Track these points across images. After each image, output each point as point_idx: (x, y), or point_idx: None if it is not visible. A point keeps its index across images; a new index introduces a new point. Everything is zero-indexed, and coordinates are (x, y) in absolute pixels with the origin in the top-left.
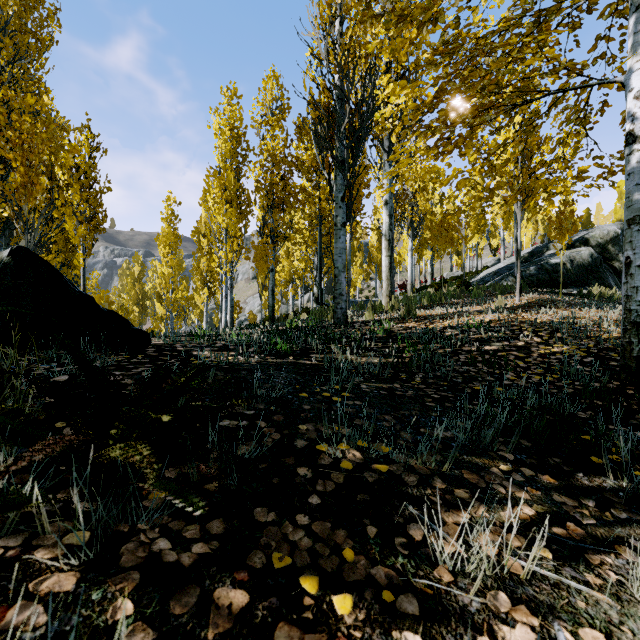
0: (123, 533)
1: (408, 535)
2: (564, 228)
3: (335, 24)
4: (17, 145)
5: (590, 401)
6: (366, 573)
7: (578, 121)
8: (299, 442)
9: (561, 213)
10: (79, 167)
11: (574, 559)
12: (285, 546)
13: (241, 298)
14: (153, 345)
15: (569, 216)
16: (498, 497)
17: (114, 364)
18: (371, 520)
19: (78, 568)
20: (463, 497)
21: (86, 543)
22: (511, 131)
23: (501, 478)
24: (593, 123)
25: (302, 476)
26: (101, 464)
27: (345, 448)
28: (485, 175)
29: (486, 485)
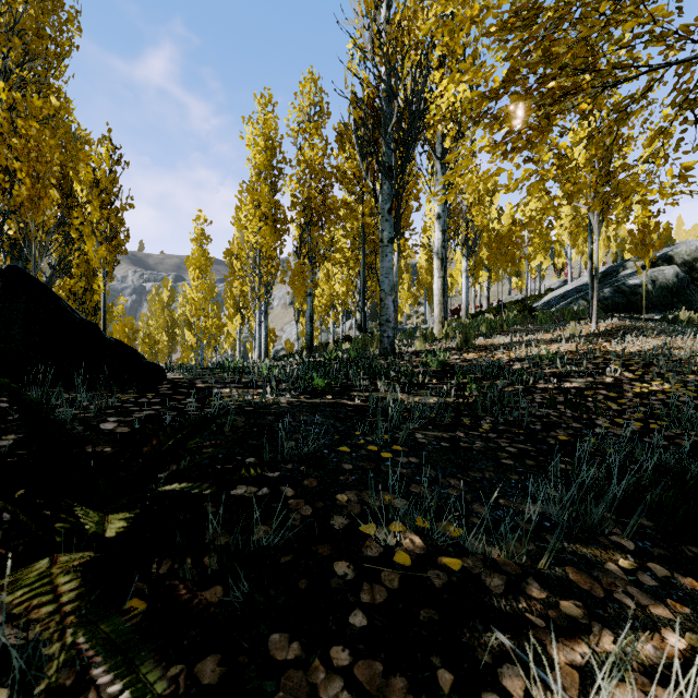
0: (62, 689)
1: (501, 688)
2: (647, 243)
3: (381, 11)
4: (23, 154)
5: None
6: None
7: (685, 104)
8: (337, 520)
9: (644, 225)
10: (99, 182)
11: None
12: None
13: (277, 325)
14: (169, 380)
15: (654, 229)
16: (626, 615)
17: (116, 405)
18: (443, 658)
19: None
20: (574, 615)
21: None
22: (586, 130)
23: (623, 581)
24: None
25: (340, 576)
26: None
27: (399, 530)
28: (563, 176)
29: (604, 593)
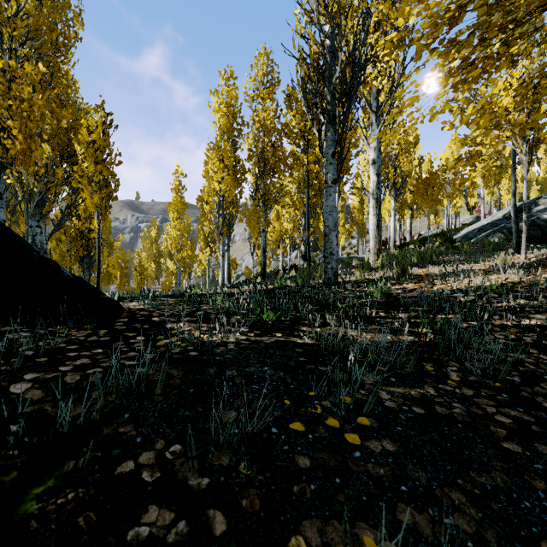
0: None
1: None
2: None
3: None
4: (17, 114)
5: None
6: None
7: None
8: None
9: None
10: (95, 143)
11: None
12: None
13: (238, 255)
14: (129, 313)
15: None
16: None
17: (57, 348)
18: None
19: None
20: None
21: None
22: (515, 77)
23: None
24: None
25: None
26: None
27: None
28: (517, 107)
29: None
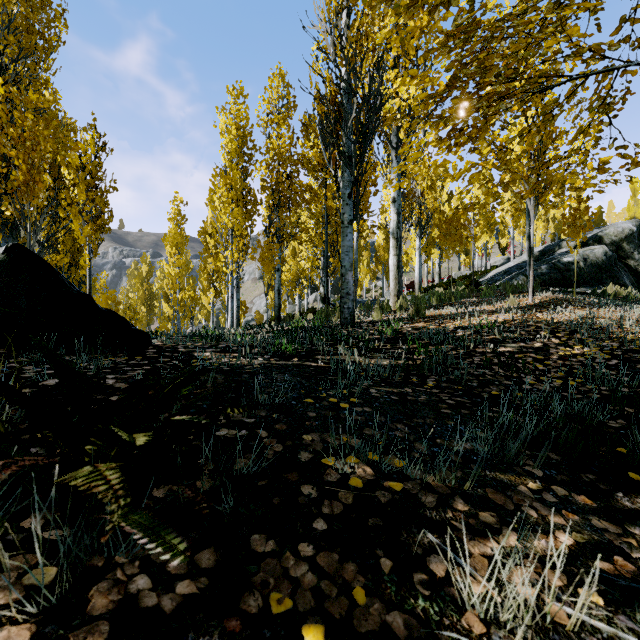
0: (96, 568)
1: (428, 570)
2: (578, 225)
3: (342, 17)
4: (19, 143)
5: (620, 408)
6: (381, 621)
7: (601, 108)
8: (303, 455)
9: (575, 210)
10: (85, 167)
11: (628, 604)
12: (285, 584)
13: (248, 298)
14: (154, 346)
15: (583, 213)
16: (529, 522)
17: (110, 366)
18: (385, 551)
19: (35, 618)
20: (489, 522)
21: (50, 583)
22: (524, 125)
23: (530, 498)
24: (617, 110)
25: (306, 495)
26: (73, 487)
27: (354, 462)
28: (499, 168)
29: (514, 507)
